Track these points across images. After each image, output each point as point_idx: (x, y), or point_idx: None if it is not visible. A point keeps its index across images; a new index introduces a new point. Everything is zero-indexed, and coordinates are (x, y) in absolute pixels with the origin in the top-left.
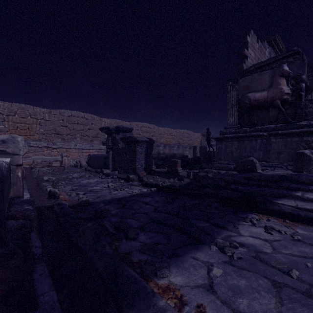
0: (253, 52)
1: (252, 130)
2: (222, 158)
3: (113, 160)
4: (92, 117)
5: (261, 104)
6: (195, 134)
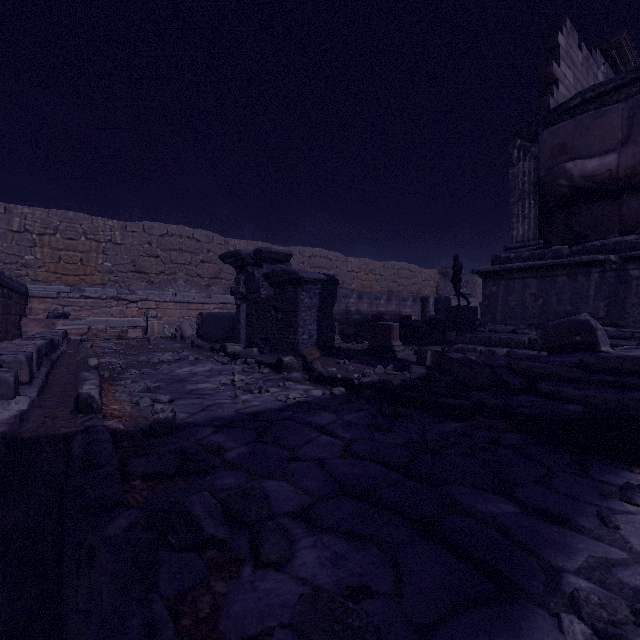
0: (571, 72)
1: (577, 251)
2: (499, 318)
3: (248, 324)
4: (208, 237)
5: (600, 187)
6: (426, 272)
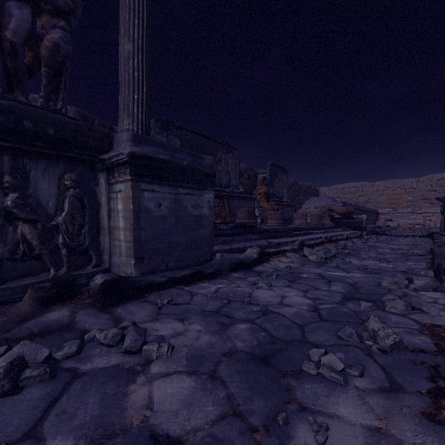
0: None
1: None
2: None
3: (444, 222)
4: None
5: None
6: None
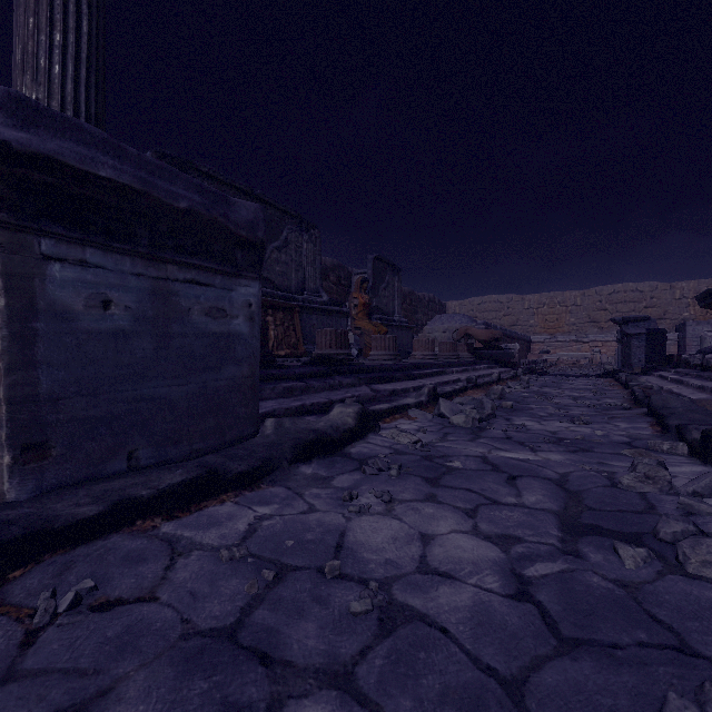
0: None
1: None
2: None
3: (621, 355)
4: (651, 287)
5: None
6: None
